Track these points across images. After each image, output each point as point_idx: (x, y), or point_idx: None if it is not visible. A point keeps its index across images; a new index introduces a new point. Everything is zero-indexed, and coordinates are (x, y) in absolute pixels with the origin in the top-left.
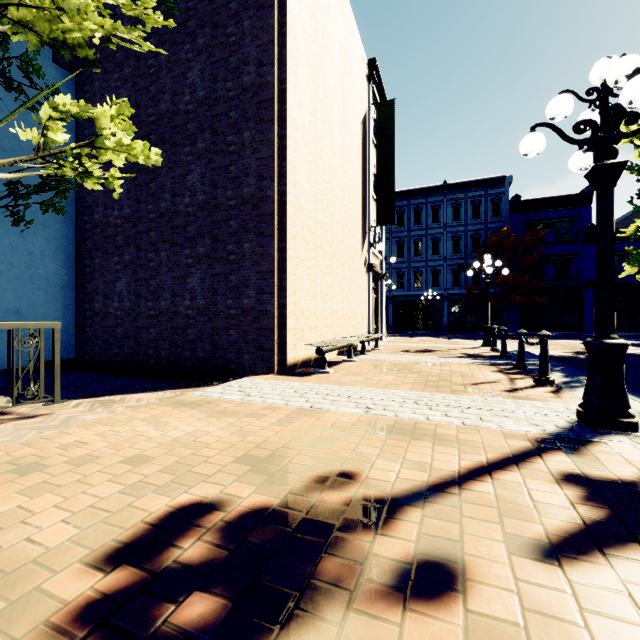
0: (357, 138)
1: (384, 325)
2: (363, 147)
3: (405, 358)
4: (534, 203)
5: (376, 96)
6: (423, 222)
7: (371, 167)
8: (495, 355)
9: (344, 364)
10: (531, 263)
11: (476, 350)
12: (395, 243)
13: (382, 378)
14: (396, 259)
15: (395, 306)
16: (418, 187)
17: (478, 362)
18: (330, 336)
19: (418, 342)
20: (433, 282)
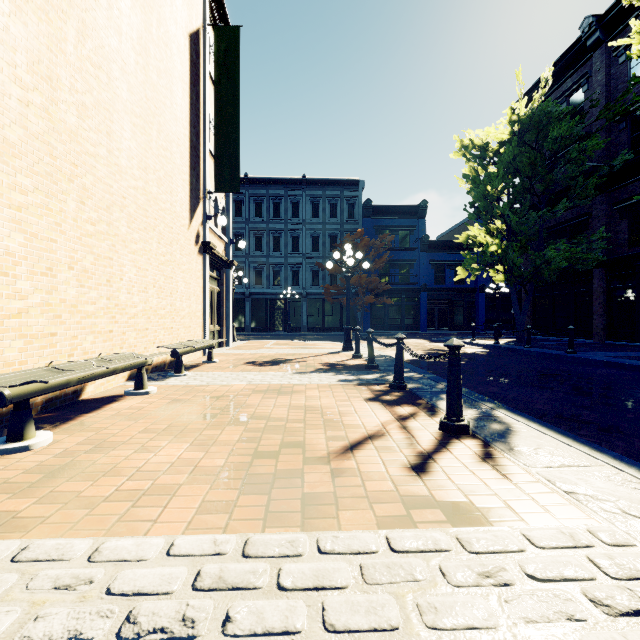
0: (180, 51)
1: (231, 326)
2: (193, 74)
3: (242, 379)
4: (383, 210)
5: (217, 23)
6: (282, 215)
7: (208, 111)
8: (360, 364)
9: (116, 405)
10: (381, 266)
11: (337, 357)
12: (253, 235)
13: (157, 454)
14: (254, 253)
15: (253, 304)
16: (277, 177)
17: (344, 380)
18: (106, 349)
19: (272, 347)
20: (293, 280)
